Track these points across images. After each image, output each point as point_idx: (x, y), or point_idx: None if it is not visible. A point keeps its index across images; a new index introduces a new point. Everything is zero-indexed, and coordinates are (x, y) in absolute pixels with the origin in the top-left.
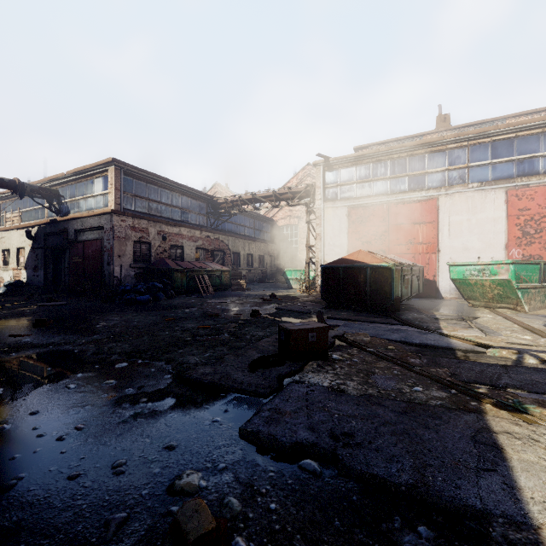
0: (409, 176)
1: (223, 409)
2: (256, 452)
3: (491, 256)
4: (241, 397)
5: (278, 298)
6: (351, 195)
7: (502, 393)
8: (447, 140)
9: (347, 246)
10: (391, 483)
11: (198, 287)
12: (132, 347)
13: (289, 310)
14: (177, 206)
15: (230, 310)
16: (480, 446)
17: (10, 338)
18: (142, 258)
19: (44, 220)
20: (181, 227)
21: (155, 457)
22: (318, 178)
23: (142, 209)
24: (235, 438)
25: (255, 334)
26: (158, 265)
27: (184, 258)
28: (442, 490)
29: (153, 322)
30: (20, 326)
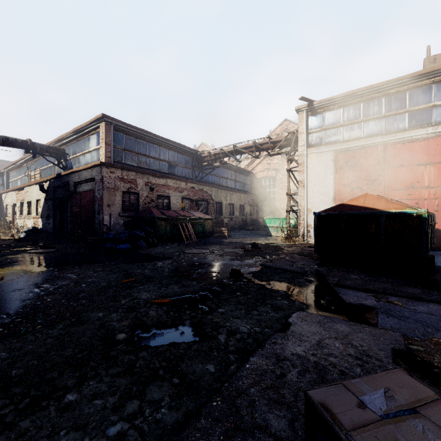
0: (409, 111)
1: None
2: None
3: None
4: None
5: (260, 247)
6: (337, 139)
7: None
8: None
9: (333, 192)
10: None
11: (181, 235)
12: (2, 366)
13: (278, 269)
14: (164, 160)
15: (207, 264)
16: None
17: None
18: (131, 207)
19: (53, 175)
20: (167, 178)
21: None
22: (301, 124)
23: (132, 162)
24: None
25: (234, 329)
26: (144, 214)
27: (170, 208)
28: None
29: (105, 286)
30: None
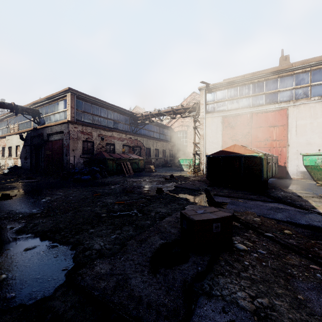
0: (265, 94)
1: None
2: None
3: None
4: None
5: (175, 177)
6: (224, 109)
7: None
8: (294, 67)
9: (221, 142)
10: None
11: (123, 170)
12: (53, 224)
13: (184, 188)
14: (110, 119)
15: (142, 186)
16: None
17: None
18: (88, 151)
19: (30, 128)
20: (113, 132)
21: None
22: (202, 98)
23: (88, 120)
24: None
25: (159, 211)
26: (97, 156)
27: (115, 152)
28: None
29: (84, 197)
30: None
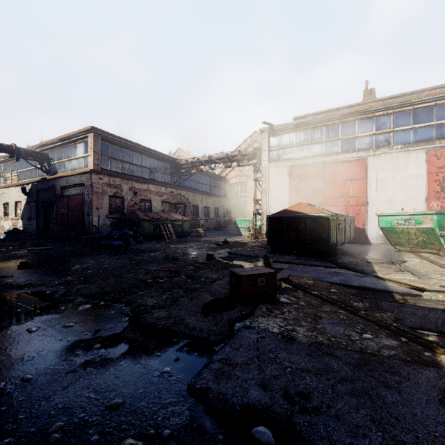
0: (341, 139)
1: (174, 357)
2: (204, 413)
3: (413, 208)
4: (193, 343)
5: (230, 243)
6: (291, 157)
7: None
8: (375, 108)
9: (288, 199)
10: None
11: (163, 234)
12: (98, 289)
13: (239, 255)
14: (145, 167)
15: (189, 254)
16: None
17: None
18: (117, 209)
19: (36, 178)
20: (149, 184)
21: (96, 419)
22: (264, 142)
23: (117, 169)
24: (183, 393)
25: (209, 277)
26: (129, 216)
27: (152, 210)
28: None
29: (121, 265)
30: (7, 268)
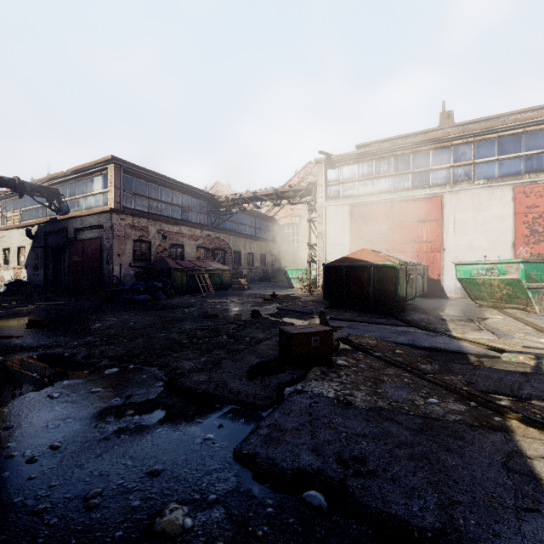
0: (412, 173)
1: (218, 423)
2: (252, 479)
3: (498, 255)
4: (238, 409)
5: (279, 297)
6: (353, 193)
7: (527, 406)
8: (452, 136)
9: (350, 244)
10: (413, 527)
11: (198, 287)
12: (125, 350)
13: (290, 311)
14: (177, 205)
15: (230, 310)
16: (515, 476)
17: (1, 340)
18: (142, 257)
19: (44, 219)
20: (181, 226)
21: (136, 485)
22: (320, 176)
23: (142, 207)
24: (228, 460)
25: (255, 337)
26: (158, 264)
27: (185, 257)
28: (477, 539)
29: (150, 323)
30: (14, 327)
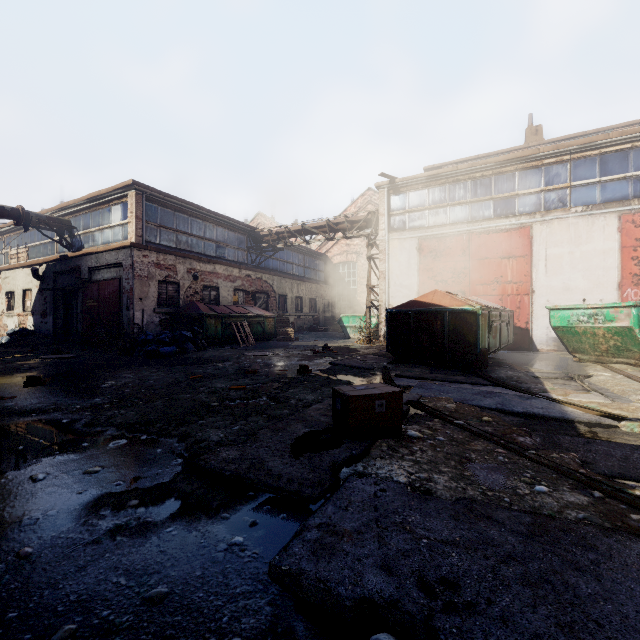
0: (494, 199)
1: (250, 520)
2: (295, 610)
3: (600, 298)
4: (278, 499)
5: (333, 350)
6: (422, 224)
7: None
8: (543, 153)
9: (418, 286)
10: None
11: (236, 337)
12: (139, 416)
13: (347, 366)
14: (211, 239)
15: (273, 365)
16: None
17: None
18: (169, 301)
19: (53, 256)
20: (216, 264)
21: (127, 619)
22: (382, 204)
23: (169, 242)
24: (262, 578)
25: (302, 398)
26: (187, 310)
27: (220, 302)
28: None
29: (174, 381)
30: (9, 385)
